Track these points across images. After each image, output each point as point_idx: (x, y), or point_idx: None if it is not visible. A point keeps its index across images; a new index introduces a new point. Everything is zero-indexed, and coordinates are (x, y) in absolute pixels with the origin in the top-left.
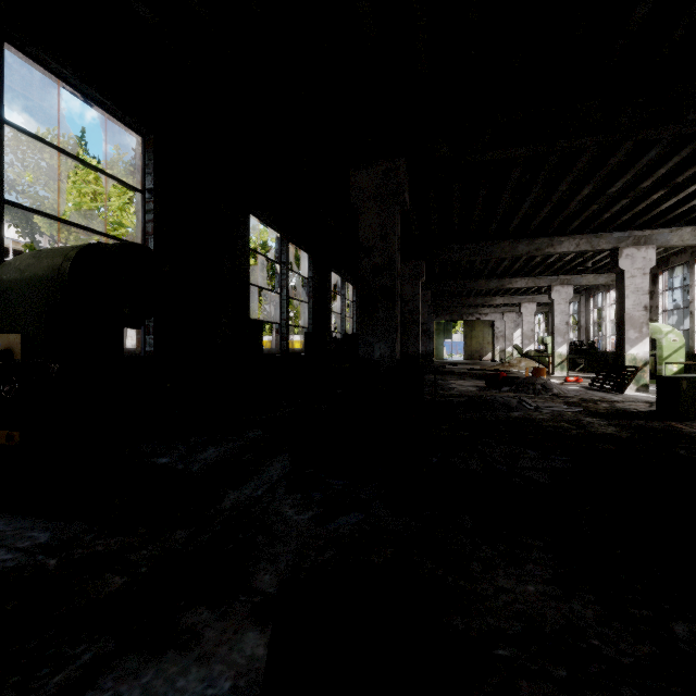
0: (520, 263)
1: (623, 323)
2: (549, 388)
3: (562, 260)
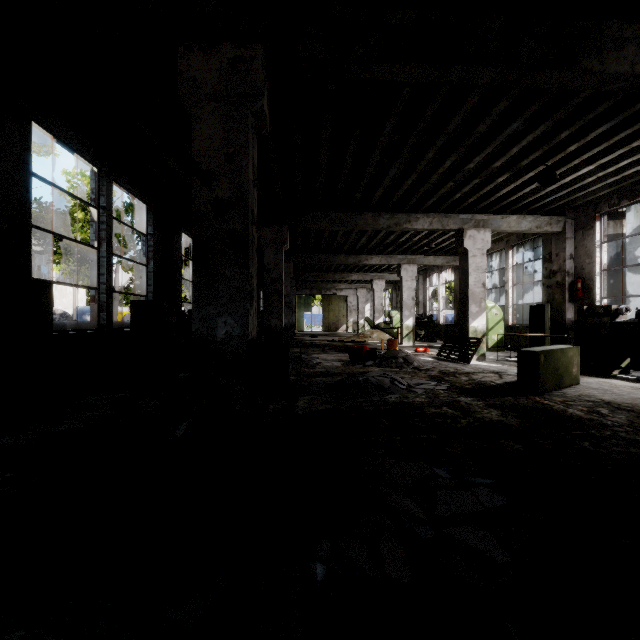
0: (376, 241)
1: (467, 298)
2: (411, 361)
3: (412, 240)
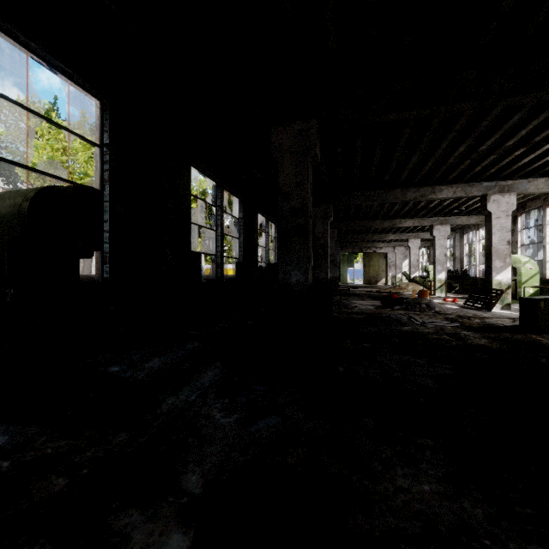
0: (408, 207)
1: (491, 255)
2: (432, 307)
3: (442, 205)
